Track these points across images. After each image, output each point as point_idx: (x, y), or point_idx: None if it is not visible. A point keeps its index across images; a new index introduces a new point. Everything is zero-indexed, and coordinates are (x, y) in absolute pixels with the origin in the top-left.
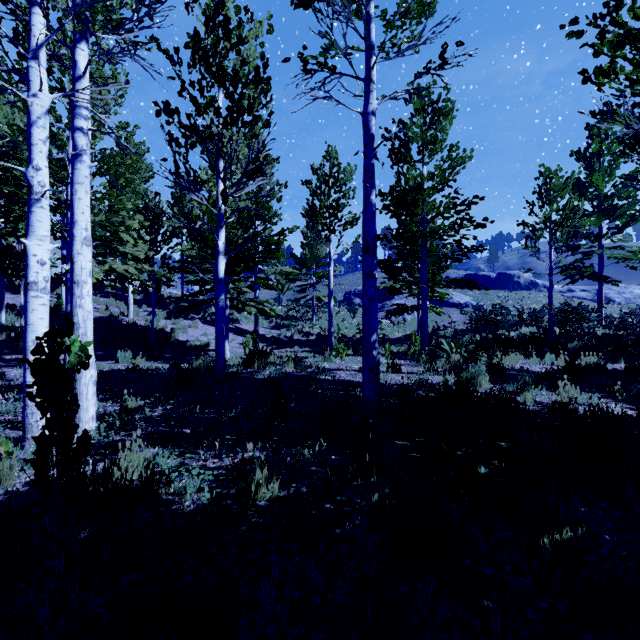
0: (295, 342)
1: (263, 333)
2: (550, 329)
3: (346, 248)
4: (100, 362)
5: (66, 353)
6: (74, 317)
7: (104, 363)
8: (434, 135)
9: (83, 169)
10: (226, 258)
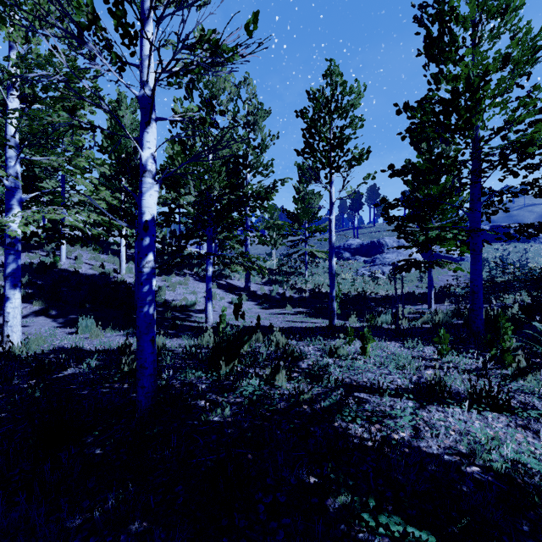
0: (287, 300)
1: (254, 290)
2: None
3: (350, 192)
4: (63, 330)
5: (4, 326)
6: None
7: (65, 332)
8: None
9: None
10: (158, 183)
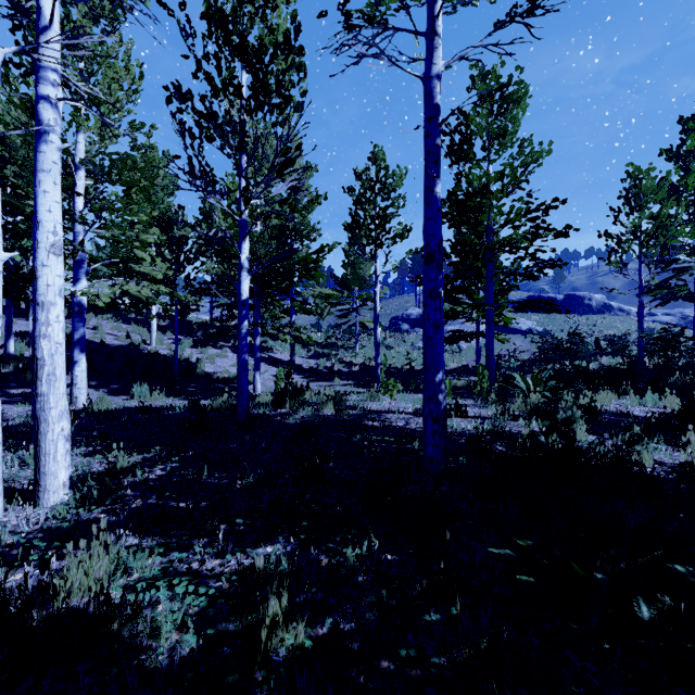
0: (336, 374)
1: (300, 363)
2: (642, 360)
3: (395, 265)
4: (114, 397)
5: (72, 388)
6: (37, 351)
7: (118, 399)
8: (503, 126)
9: (50, 152)
10: (250, 275)
